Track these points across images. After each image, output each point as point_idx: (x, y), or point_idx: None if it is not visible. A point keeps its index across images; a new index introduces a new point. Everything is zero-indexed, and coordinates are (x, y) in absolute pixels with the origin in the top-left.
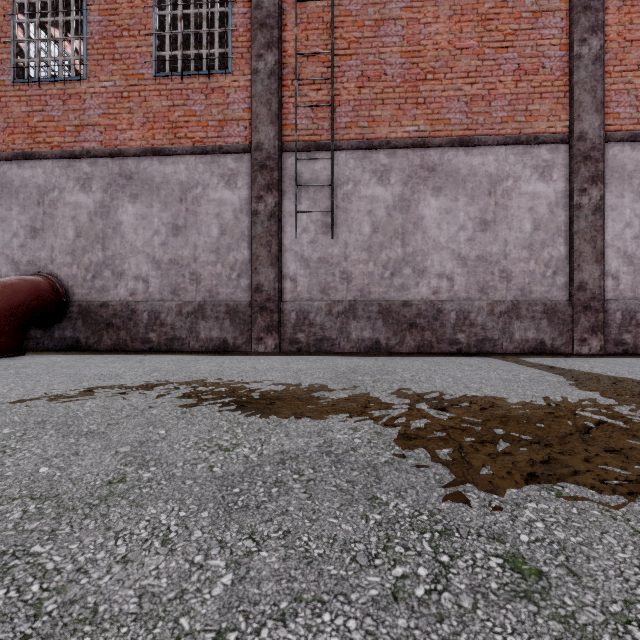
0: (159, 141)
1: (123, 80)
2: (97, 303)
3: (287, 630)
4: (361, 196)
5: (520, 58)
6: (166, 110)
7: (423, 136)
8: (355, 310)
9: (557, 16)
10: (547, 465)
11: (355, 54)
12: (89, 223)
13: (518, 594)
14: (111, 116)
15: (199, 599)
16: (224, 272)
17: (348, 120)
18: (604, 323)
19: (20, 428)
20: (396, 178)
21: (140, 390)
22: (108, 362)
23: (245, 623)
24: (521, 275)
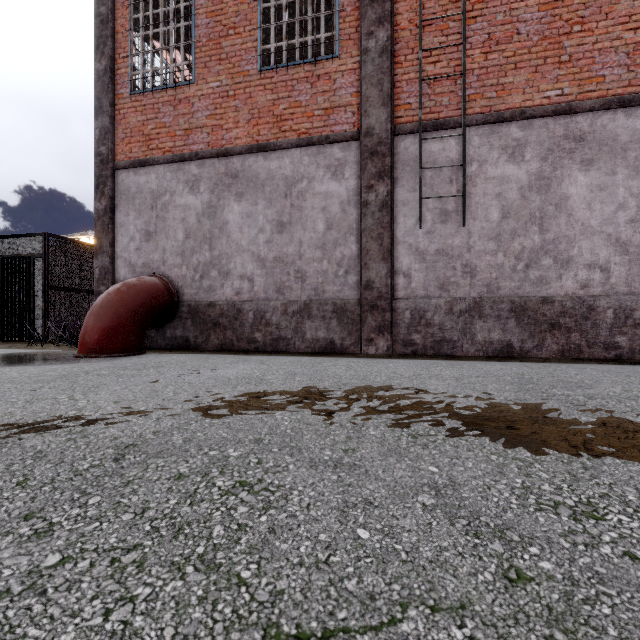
0: (264, 137)
1: (229, 79)
2: (205, 303)
3: None
4: (488, 177)
5: None
6: (271, 104)
7: (568, 100)
8: (481, 308)
9: None
10: None
11: (480, 16)
12: (197, 224)
13: None
14: (217, 116)
15: None
16: (330, 269)
17: (472, 92)
18: None
19: (244, 449)
20: (532, 153)
21: (311, 399)
22: (231, 363)
23: None
24: None
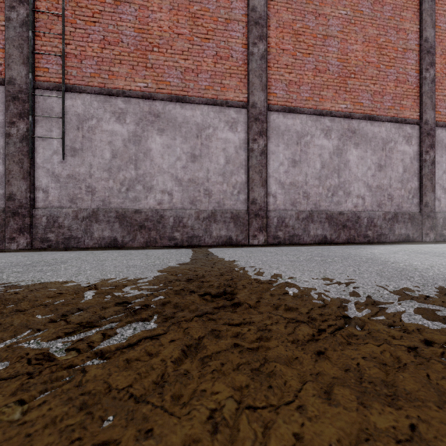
0: None
1: None
2: None
3: None
4: (103, 130)
5: (217, 48)
6: None
7: (151, 91)
8: (97, 215)
9: (240, 25)
10: None
11: (98, 22)
12: None
13: None
14: None
15: None
16: None
17: (92, 71)
18: (267, 225)
19: None
20: (131, 119)
21: None
22: None
23: None
24: (218, 193)
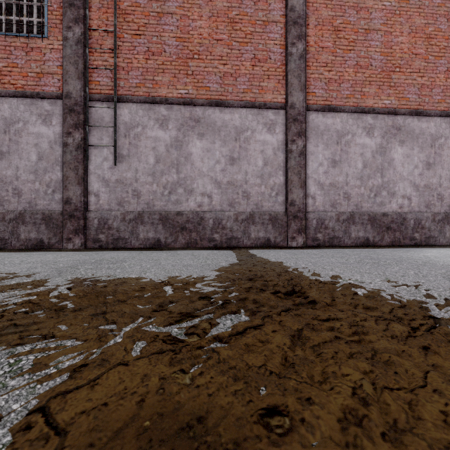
0: None
1: None
2: None
3: None
4: (147, 136)
5: (255, 51)
6: None
7: (191, 97)
8: (142, 218)
9: (278, 26)
10: (15, 327)
11: (143, 35)
12: None
13: None
14: None
15: None
16: (41, 188)
17: (138, 81)
18: (306, 227)
19: None
20: (173, 125)
21: None
22: None
23: None
24: (256, 195)
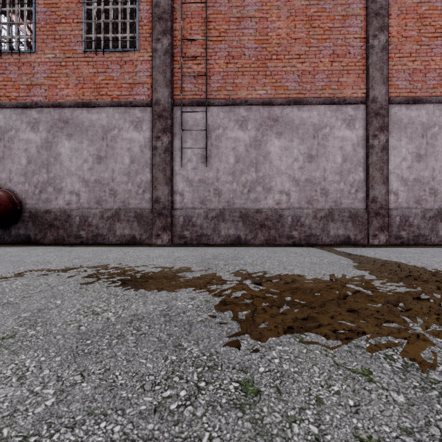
0: (87, 97)
1: (61, 53)
2: (43, 210)
3: (72, 434)
4: (228, 137)
5: (334, 46)
6: (92, 75)
7: (270, 97)
8: (224, 215)
9: (358, 19)
10: (304, 321)
11: (224, 40)
12: (37, 154)
13: (236, 406)
14: (53, 78)
15: (23, 415)
16: (133, 189)
17: (219, 85)
18: (388, 224)
19: None
20: (252, 125)
21: (59, 272)
22: (46, 252)
23: (46, 430)
24: (335, 192)
